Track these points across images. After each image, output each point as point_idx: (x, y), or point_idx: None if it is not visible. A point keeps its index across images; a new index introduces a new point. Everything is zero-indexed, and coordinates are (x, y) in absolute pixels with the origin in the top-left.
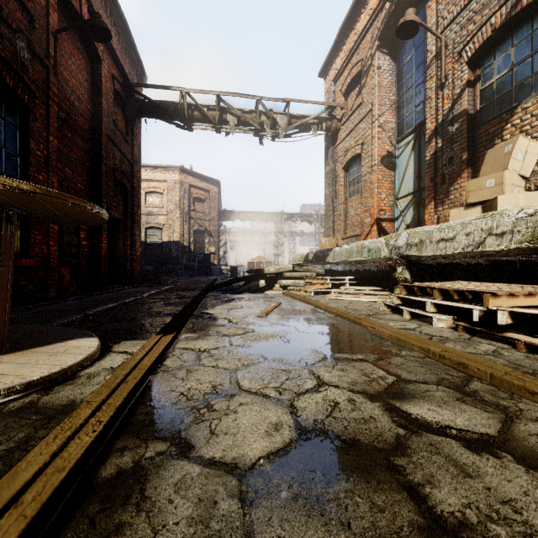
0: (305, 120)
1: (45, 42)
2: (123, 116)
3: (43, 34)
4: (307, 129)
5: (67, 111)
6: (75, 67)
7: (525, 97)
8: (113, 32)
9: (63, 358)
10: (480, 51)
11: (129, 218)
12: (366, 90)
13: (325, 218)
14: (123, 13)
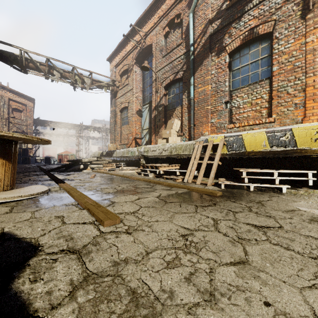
0: (101, 84)
1: None
2: None
3: None
4: (101, 88)
5: None
6: None
7: (178, 105)
8: None
9: (42, 188)
10: (167, 85)
11: None
12: (130, 79)
13: (110, 133)
14: None
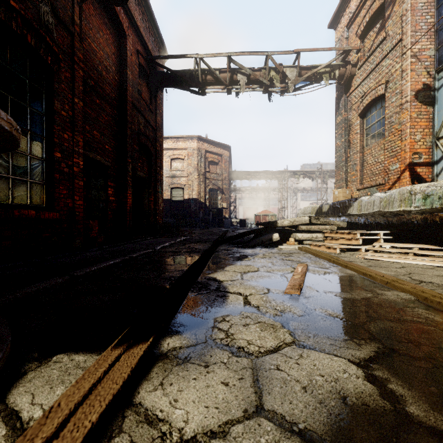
0: (316, 70)
1: (71, 10)
2: (148, 88)
3: (68, 3)
4: (317, 80)
5: (95, 79)
6: (103, 41)
7: None
8: (137, 11)
9: None
10: None
11: (152, 177)
12: (391, 21)
13: (336, 169)
14: None
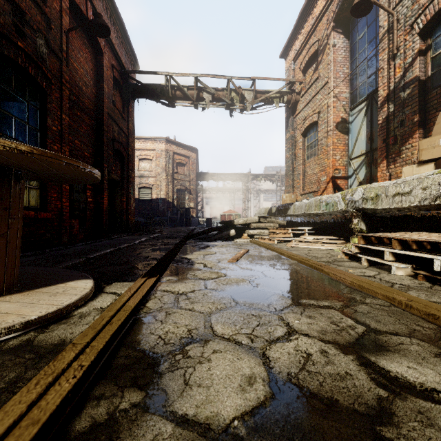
0: (269, 95)
1: (59, 39)
2: (121, 97)
3: (57, 33)
4: (270, 102)
5: (77, 94)
6: (82, 59)
7: None
8: (112, 30)
9: (61, 298)
10: (431, 22)
11: (125, 179)
12: (322, 66)
13: (286, 177)
14: (120, 15)
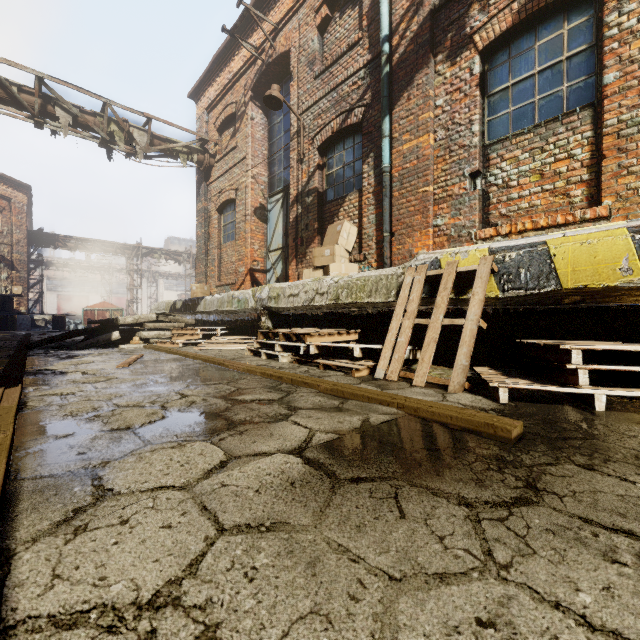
0: (172, 146)
1: None
2: None
3: None
4: (174, 156)
5: None
6: None
7: (351, 191)
8: None
9: None
10: (326, 144)
11: None
12: (240, 135)
13: (197, 261)
14: None
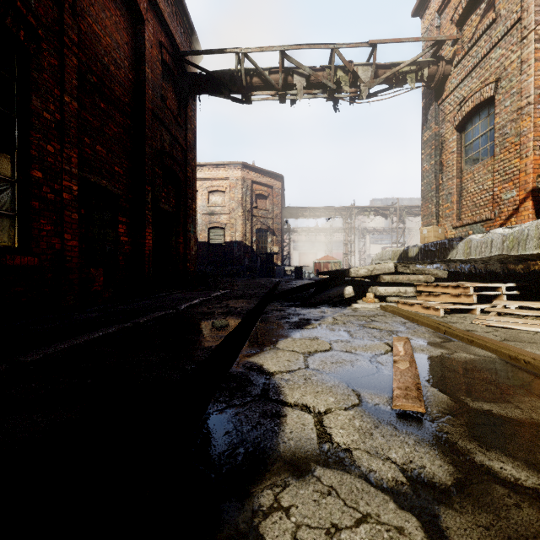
0: (398, 68)
1: None
2: (175, 95)
3: None
4: (399, 82)
5: (99, 75)
6: (110, 24)
7: None
8: None
9: None
10: None
11: (181, 211)
12: None
13: (423, 201)
14: None
